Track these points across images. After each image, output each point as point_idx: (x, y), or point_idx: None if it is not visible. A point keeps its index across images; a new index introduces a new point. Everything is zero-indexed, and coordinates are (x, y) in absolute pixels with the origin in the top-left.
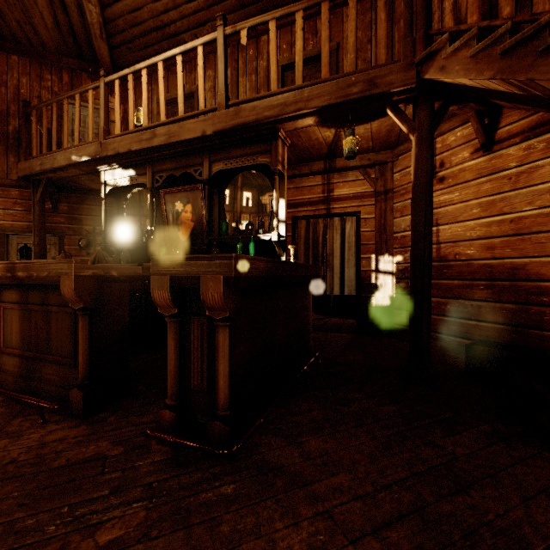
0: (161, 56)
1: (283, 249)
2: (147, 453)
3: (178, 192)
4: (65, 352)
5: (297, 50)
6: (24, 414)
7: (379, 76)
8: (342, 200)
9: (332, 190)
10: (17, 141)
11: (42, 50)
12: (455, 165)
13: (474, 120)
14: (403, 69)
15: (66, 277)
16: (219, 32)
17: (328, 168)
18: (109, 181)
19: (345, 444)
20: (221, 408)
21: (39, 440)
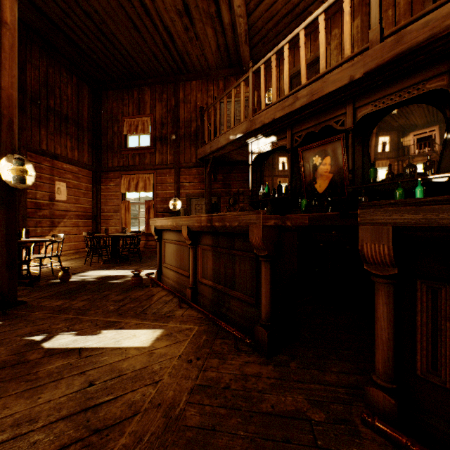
0: (302, 25)
1: None
2: (357, 436)
3: (316, 147)
4: (247, 291)
5: None
6: (221, 336)
7: None
8: None
9: None
10: (195, 137)
11: (208, 71)
12: None
13: None
14: None
15: (254, 226)
16: None
17: None
18: (254, 150)
19: None
20: None
21: (239, 369)
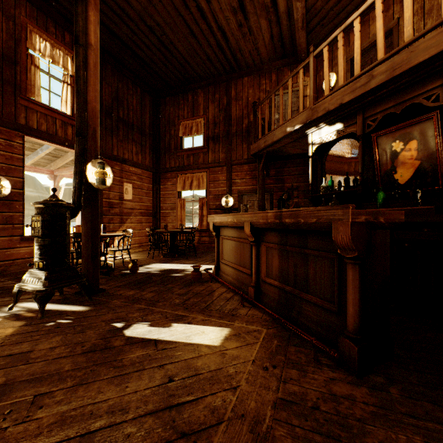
0: None
1: None
2: None
3: (396, 131)
4: (324, 295)
5: None
6: (293, 343)
7: None
8: None
9: None
10: (247, 133)
11: (260, 65)
12: None
13: None
14: None
15: (339, 223)
16: None
17: None
18: (315, 141)
19: None
20: None
21: (325, 386)
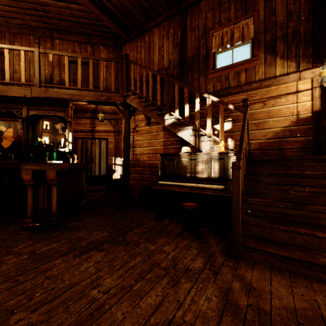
0: None
1: (71, 155)
2: (21, 234)
3: (2, 121)
4: None
5: (79, 73)
6: None
7: (112, 96)
8: (100, 132)
9: (95, 127)
10: None
11: None
12: (141, 127)
13: (145, 115)
14: (120, 96)
15: None
16: (36, 49)
17: (93, 117)
18: None
19: (97, 219)
20: (54, 213)
21: None
